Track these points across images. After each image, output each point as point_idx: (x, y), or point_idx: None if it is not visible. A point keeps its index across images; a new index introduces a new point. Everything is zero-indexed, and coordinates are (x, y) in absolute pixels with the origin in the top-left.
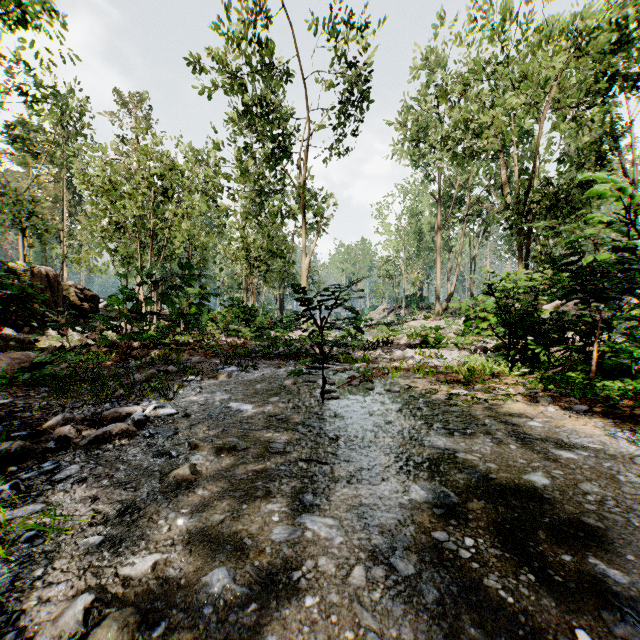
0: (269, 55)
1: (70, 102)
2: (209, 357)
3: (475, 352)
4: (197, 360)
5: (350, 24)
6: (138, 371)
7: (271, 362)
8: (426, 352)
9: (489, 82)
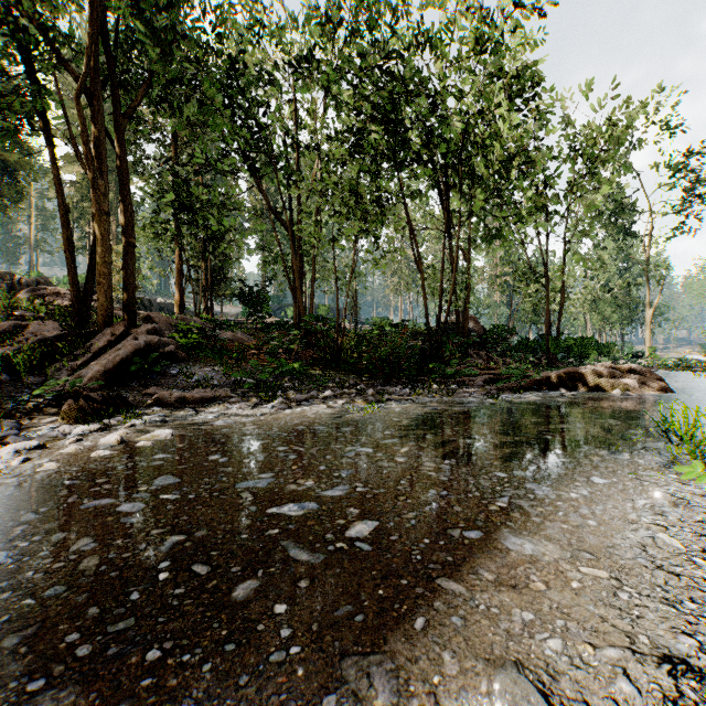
0: (621, 201)
1: None
2: None
3: None
4: None
5: (688, 153)
6: None
7: None
8: None
9: None
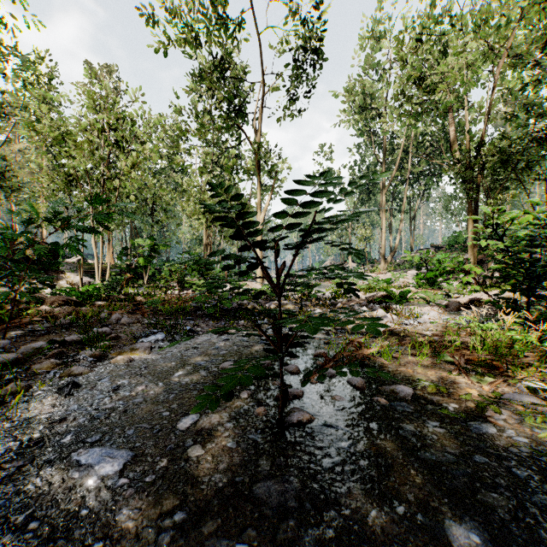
0: (223, 8)
1: (38, 67)
2: (146, 315)
3: (449, 309)
4: (126, 321)
5: None
6: (36, 339)
7: (215, 323)
8: (393, 309)
9: (436, 45)
